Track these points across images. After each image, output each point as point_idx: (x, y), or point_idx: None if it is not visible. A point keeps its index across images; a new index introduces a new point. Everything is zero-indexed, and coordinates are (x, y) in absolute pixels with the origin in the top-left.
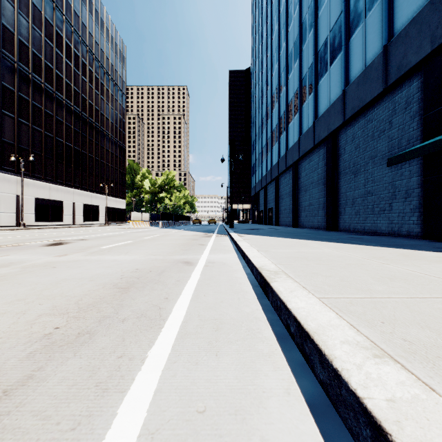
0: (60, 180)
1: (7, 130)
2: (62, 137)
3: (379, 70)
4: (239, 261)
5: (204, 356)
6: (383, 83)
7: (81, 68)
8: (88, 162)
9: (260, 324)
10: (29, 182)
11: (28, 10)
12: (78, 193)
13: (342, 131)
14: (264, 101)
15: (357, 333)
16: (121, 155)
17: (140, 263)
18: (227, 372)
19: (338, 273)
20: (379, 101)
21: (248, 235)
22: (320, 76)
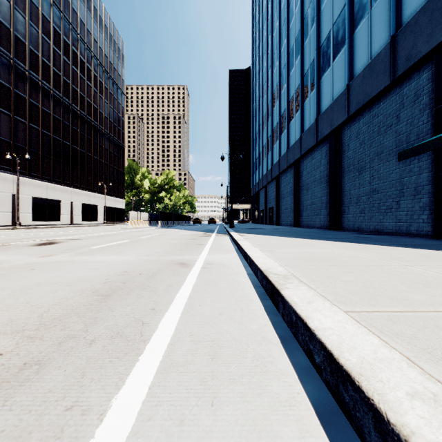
0: (58, 179)
1: (3, 128)
2: (60, 136)
3: (386, 61)
4: (240, 262)
5: (193, 407)
6: (391, 75)
7: (79, 65)
8: (87, 161)
9: (272, 349)
10: (25, 181)
11: (25, 5)
12: (76, 192)
13: (345, 127)
14: (265, 99)
15: (425, 376)
16: (120, 154)
17: (130, 264)
18: (228, 441)
19: (358, 278)
20: (386, 95)
21: (250, 235)
22: (322, 71)
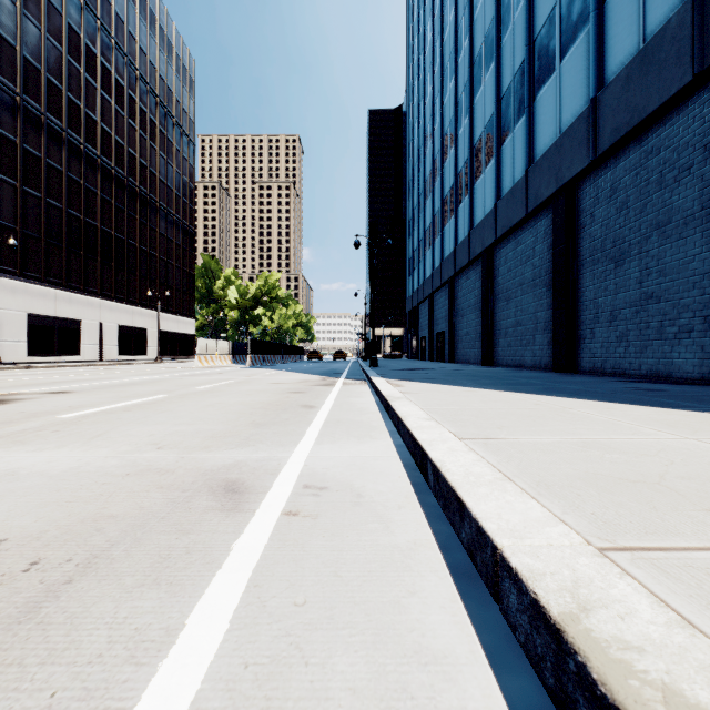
0: (75, 284)
1: None
2: (79, 210)
3: (682, 38)
4: (407, 480)
5: None
6: (695, 62)
7: (114, 91)
8: (128, 254)
9: None
10: (16, 286)
11: None
12: (109, 306)
13: (586, 181)
14: (429, 149)
15: None
16: (186, 244)
17: (66, 494)
18: None
19: None
20: (677, 108)
21: (411, 383)
22: (538, 83)
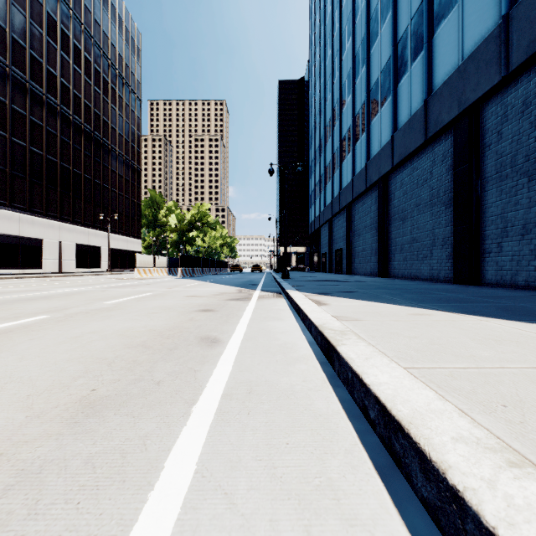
0: (38, 209)
1: None
2: (41, 148)
3: None
4: None
5: None
6: None
7: (72, 53)
8: (84, 186)
9: None
10: None
11: None
12: (67, 228)
13: (492, 101)
14: (329, 100)
15: None
16: (134, 180)
17: None
18: None
19: None
20: None
21: (334, 300)
22: (438, 19)
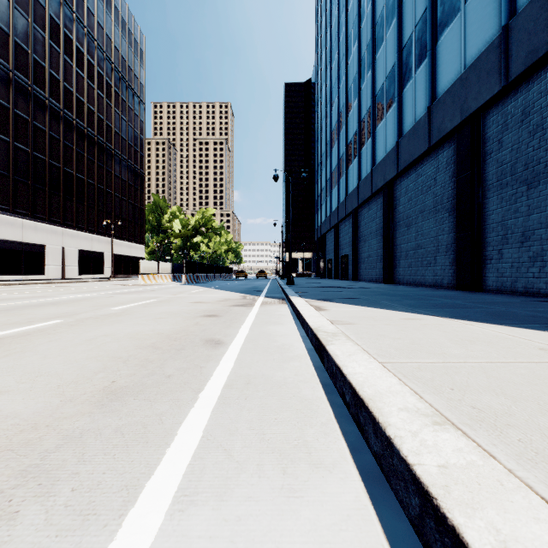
0: (40, 215)
1: None
2: (44, 153)
3: None
4: None
5: None
6: None
7: (75, 56)
8: (87, 191)
9: None
10: None
11: None
12: (70, 233)
13: (493, 110)
14: (335, 104)
15: None
16: (137, 184)
17: None
18: None
19: None
20: None
21: (334, 305)
22: (441, 27)
